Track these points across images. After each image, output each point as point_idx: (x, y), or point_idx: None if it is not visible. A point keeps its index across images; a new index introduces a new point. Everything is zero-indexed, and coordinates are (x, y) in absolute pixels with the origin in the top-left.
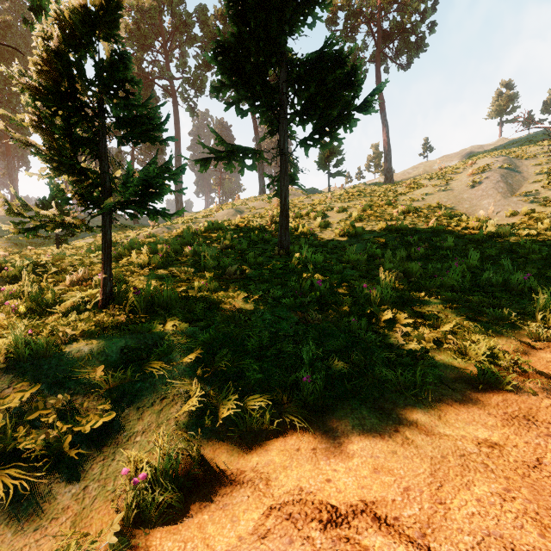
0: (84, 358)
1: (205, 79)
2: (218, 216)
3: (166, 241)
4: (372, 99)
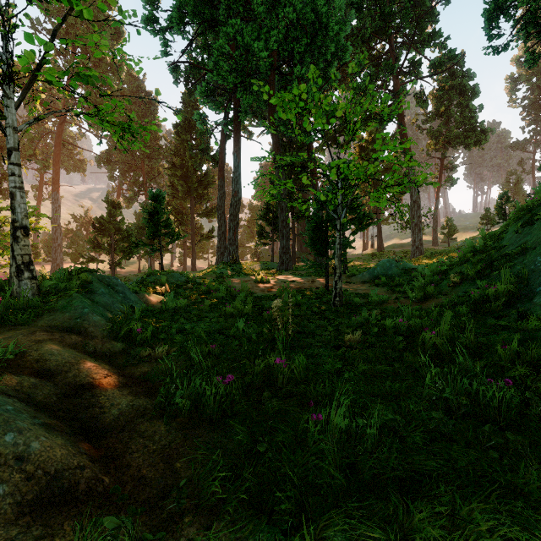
0: None
1: None
2: None
3: None
4: None
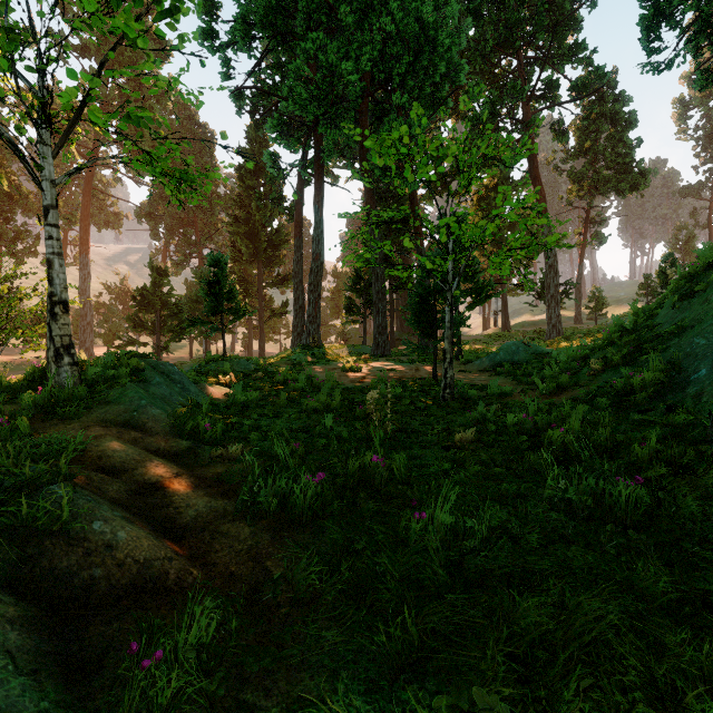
0: None
1: None
2: None
3: None
4: None
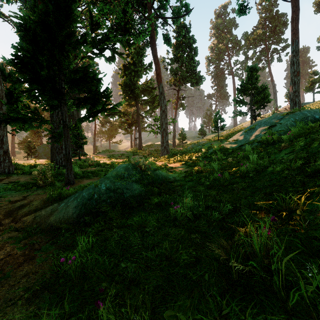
0: (218, 142)
1: (246, 63)
2: (244, 125)
3: (226, 134)
4: (269, 98)
